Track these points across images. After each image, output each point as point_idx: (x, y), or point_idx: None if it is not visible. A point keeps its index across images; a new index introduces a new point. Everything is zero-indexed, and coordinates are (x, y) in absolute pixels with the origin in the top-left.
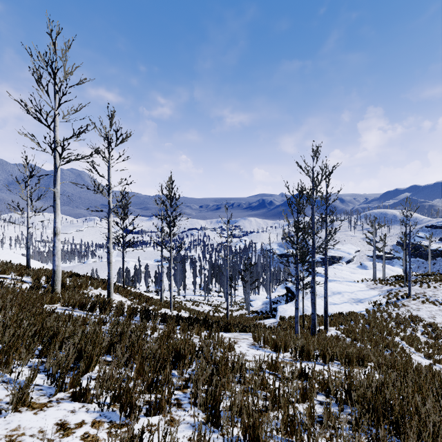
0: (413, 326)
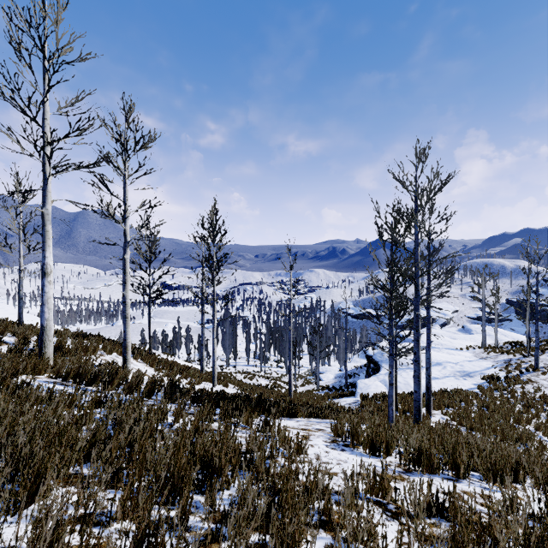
0: (547, 410)
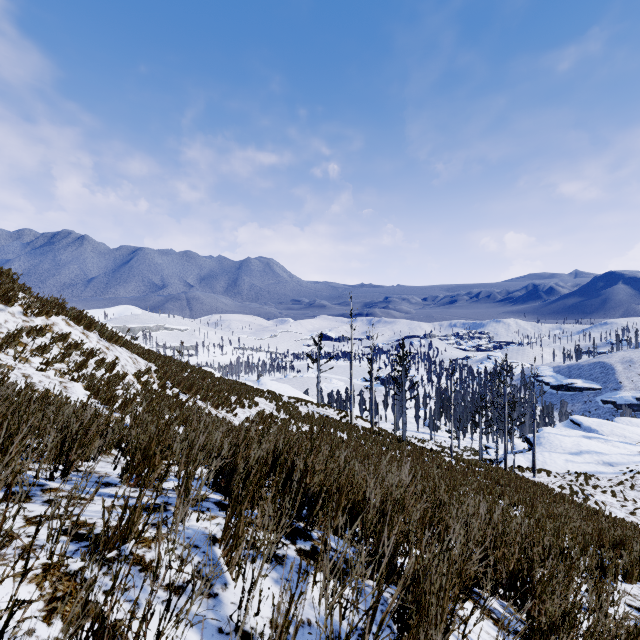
0: None
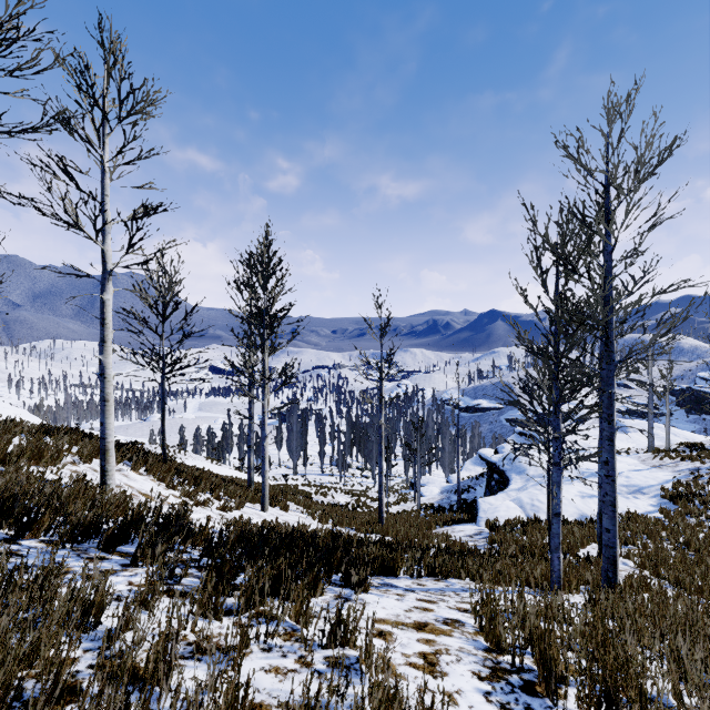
0: None
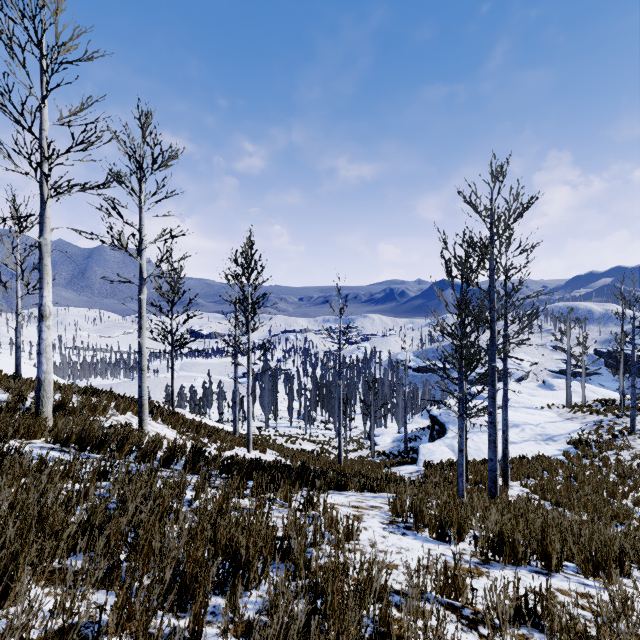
0: None
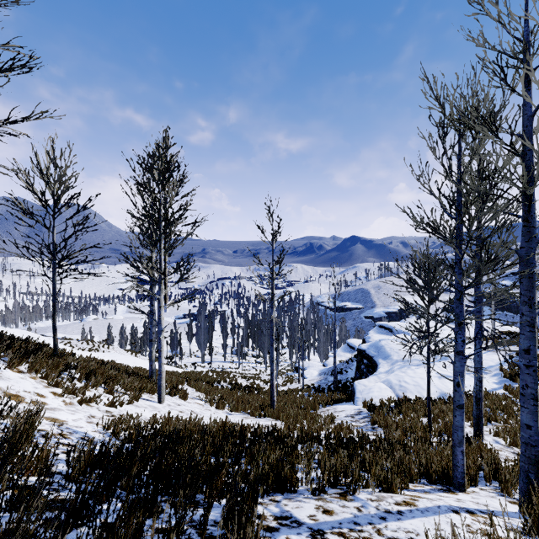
0: None
